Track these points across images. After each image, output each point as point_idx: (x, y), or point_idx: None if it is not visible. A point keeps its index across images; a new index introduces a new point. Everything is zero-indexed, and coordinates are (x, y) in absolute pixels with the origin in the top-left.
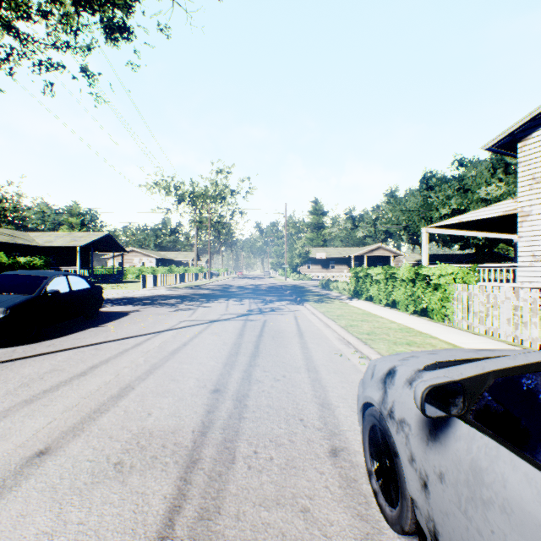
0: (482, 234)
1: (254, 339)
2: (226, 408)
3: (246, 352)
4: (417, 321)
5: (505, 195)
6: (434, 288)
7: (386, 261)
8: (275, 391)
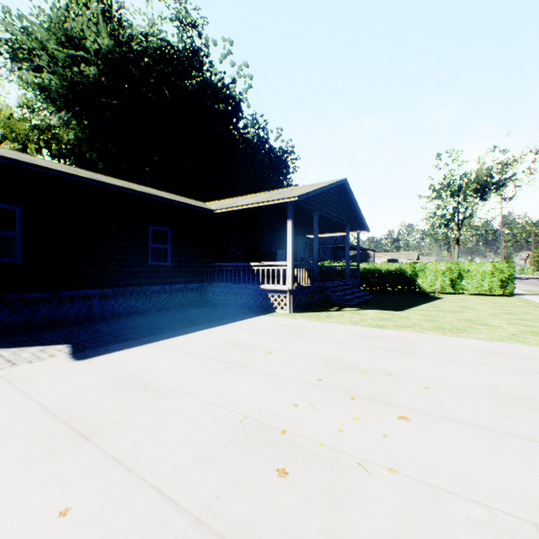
0: None
1: None
2: None
3: None
4: None
5: None
6: None
7: None
8: None
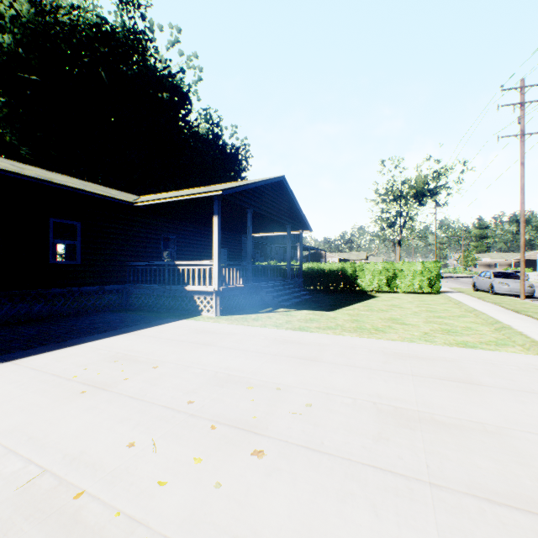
0: None
1: None
2: None
3: None
4: None
5: None
6: None
7: None
8: None
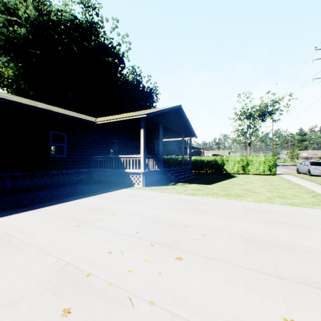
0: None
1: None
2: None
3: None
4: None
5: None
6: None
7: None
8: None
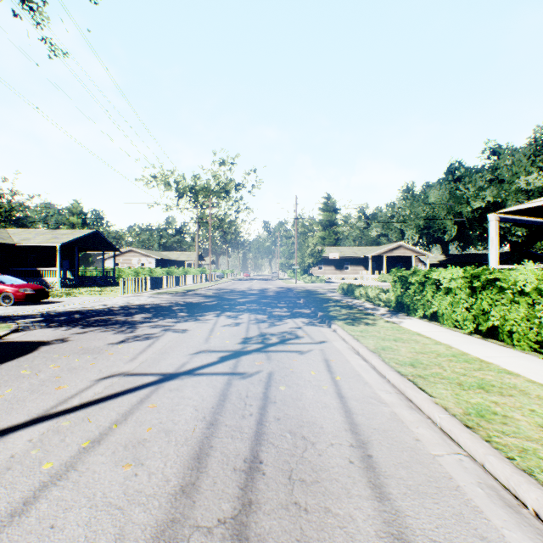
0: None
1: (229, 498)
2: None
3: None
4: None
5: None
6: None
7: (407, 262)
8: None
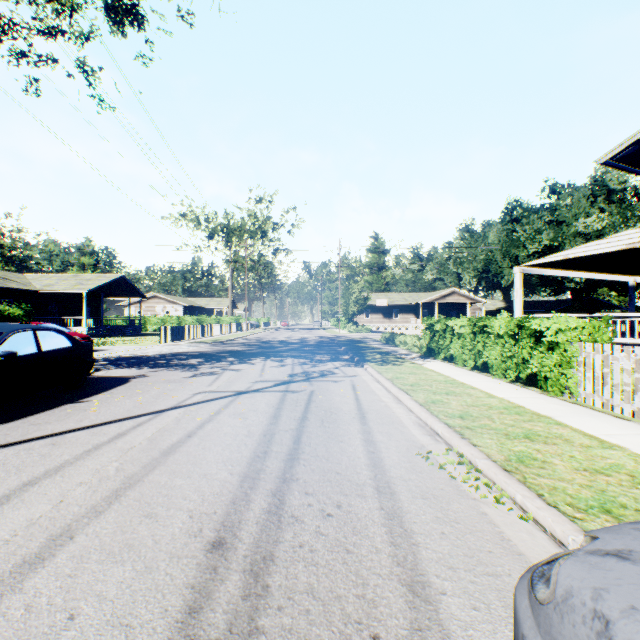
0: (589, 275)
1: (293, 425)
2: (228, 599)
3: (280, 452)
4: (524, 394)
5: (608, 228)
6: (548, 348)
7: (462, 309)
8: (322, 547)
